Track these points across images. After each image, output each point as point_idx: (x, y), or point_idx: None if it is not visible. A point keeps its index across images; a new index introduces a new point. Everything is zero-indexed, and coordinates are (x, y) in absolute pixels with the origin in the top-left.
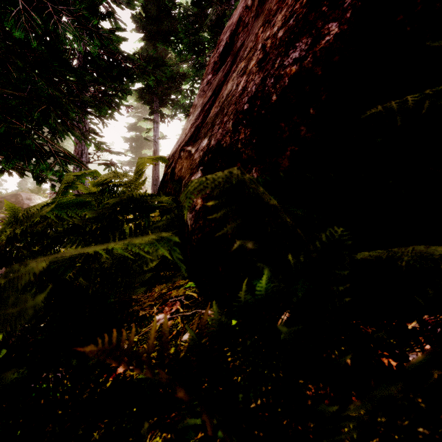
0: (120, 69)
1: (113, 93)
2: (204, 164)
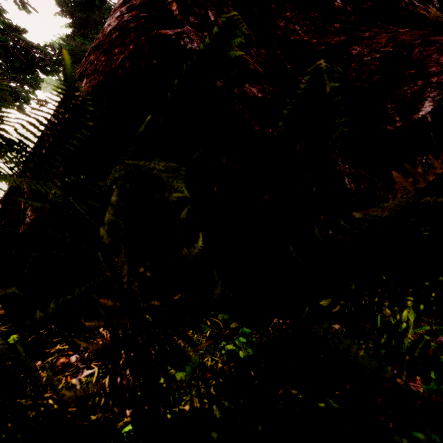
0: (30, 58)
1: (18, 85)
2: (4, 198)
